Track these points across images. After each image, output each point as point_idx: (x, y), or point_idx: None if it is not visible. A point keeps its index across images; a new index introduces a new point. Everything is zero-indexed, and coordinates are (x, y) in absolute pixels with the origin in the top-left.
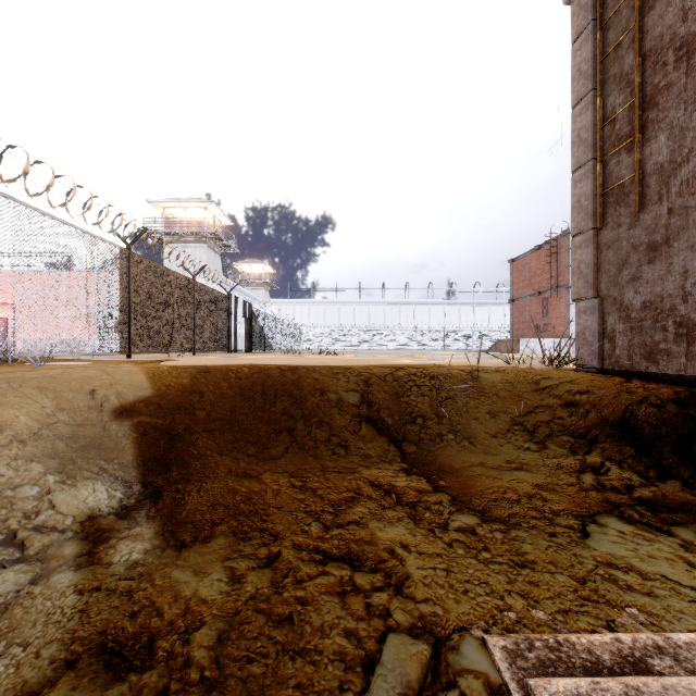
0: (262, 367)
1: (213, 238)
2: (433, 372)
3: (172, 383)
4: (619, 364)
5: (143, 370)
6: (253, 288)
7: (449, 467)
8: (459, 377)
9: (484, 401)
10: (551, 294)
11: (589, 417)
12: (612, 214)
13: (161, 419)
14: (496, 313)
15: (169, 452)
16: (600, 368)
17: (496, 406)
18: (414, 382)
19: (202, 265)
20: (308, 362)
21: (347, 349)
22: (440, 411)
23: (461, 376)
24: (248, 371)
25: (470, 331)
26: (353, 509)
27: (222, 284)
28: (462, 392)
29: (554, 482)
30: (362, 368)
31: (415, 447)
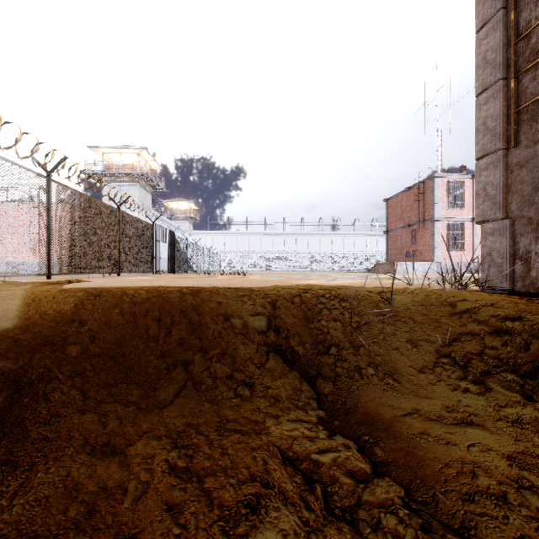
0: (162, 290)
1: (145, 179)
2: (341, 294)
3: (49, 310)
4: (535, 287)
5: (25, 294)
6: (180, 221)
7: (378, 416)
8: (369, 300)
9: (401, 327)
10: (419, 226)
11: (532, 349)
12: (527, 132)
13: (11, 361)
14: (371, 242)
15: (6, 413)
16: (511, 290)
17: (415, 333)
18: (324, 305)
19: (126, 196)
20: (215, 283)
21: (255, 270)
22: (356, 339)
23: (371, 299)
24: (145, 295)
25: (351, 256)
26: (259, 538)
27: (153, 217)
28: (376, 316)
29: (530, 451)
30: (269, 290)
31: (332, 385)
